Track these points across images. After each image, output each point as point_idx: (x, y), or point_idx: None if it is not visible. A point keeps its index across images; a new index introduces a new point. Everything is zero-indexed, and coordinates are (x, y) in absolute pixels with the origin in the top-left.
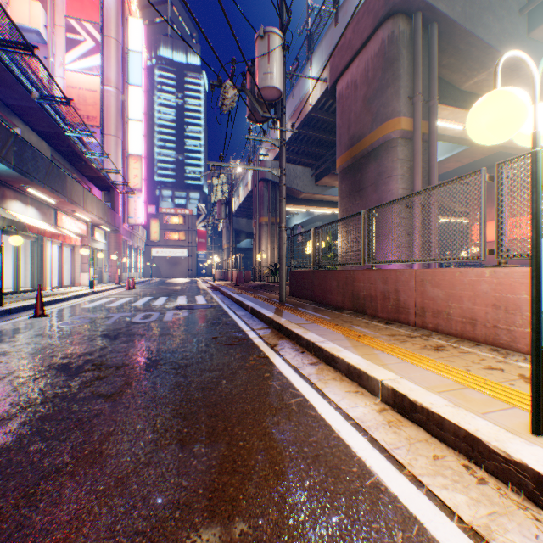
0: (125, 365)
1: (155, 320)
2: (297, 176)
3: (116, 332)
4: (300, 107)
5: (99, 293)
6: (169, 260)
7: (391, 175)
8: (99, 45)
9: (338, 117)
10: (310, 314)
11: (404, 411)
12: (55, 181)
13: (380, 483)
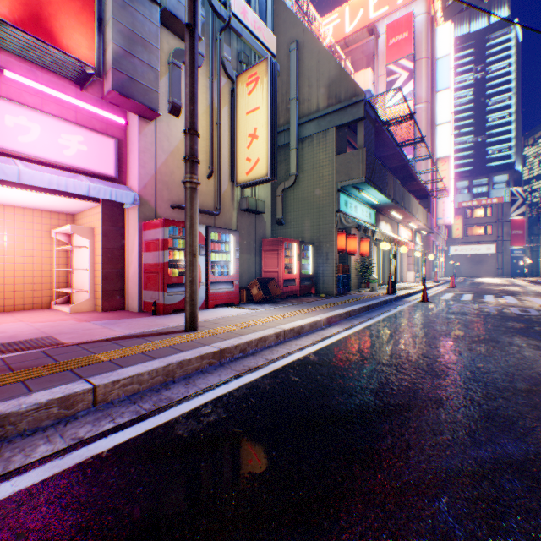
0: None
1: (540, 314)
2: None
3: (516, 318)
4: None
5: (429, 288)
6: (468, 258)
7: None
8: (411, 73)
9: None
10: None
11: None
12: (405, 202)
13: None
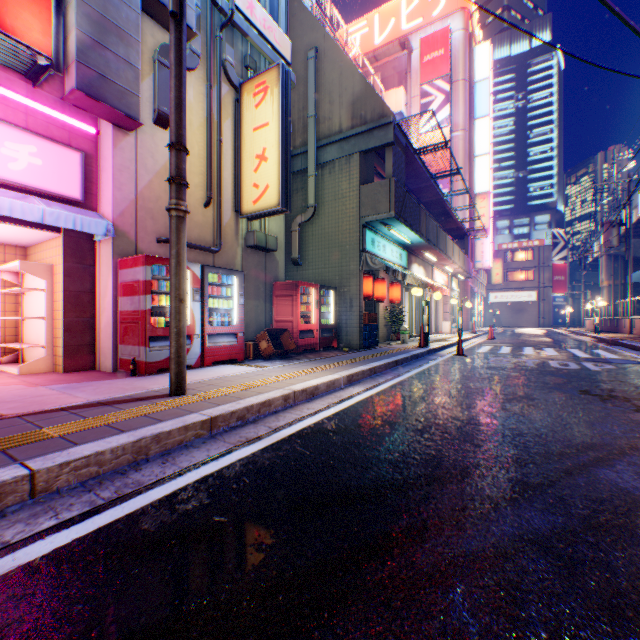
0: (612, 395)
1: (579, 368)
2: None
3: (554, 373)
4: None
5: (466, 340)
6: (509, 307)
7: None
8: (447, 96)
9: None
10: None
11: None
12: (439, 242)
13: None
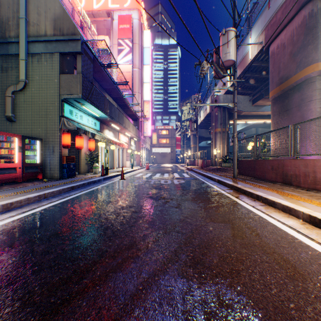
0: (173, 198)
1: (171, 183)
2: (239, 102)
3: (158, 187)
4: (242, 61)
5: (135, 170)
6: (160, 154)
7: (311, 99)
8: (131, 49)
9: (270, 66)
10: (254, 184)
11: (315, 224)
12: (120, 119)
13: (301, 241)
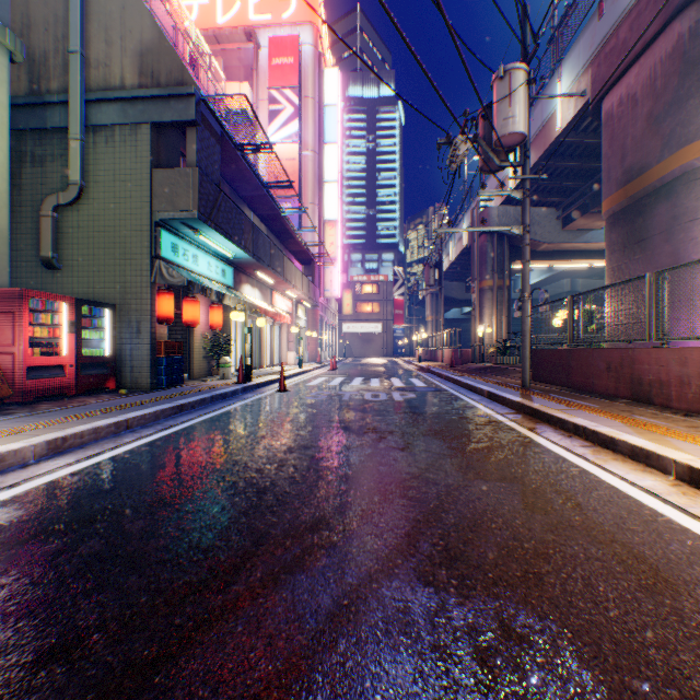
0: (393, 431)
1: (387, 399)
2: (534, 222)
3: (360, 407)
4: (542, 133)
5: (308, 372)
6: (360, 337)
7: (694, 217)
8: (297, 109)
9: (604, 145)
10: (569, 401)
11: None
12: (276, 262)
13: (671, 520)
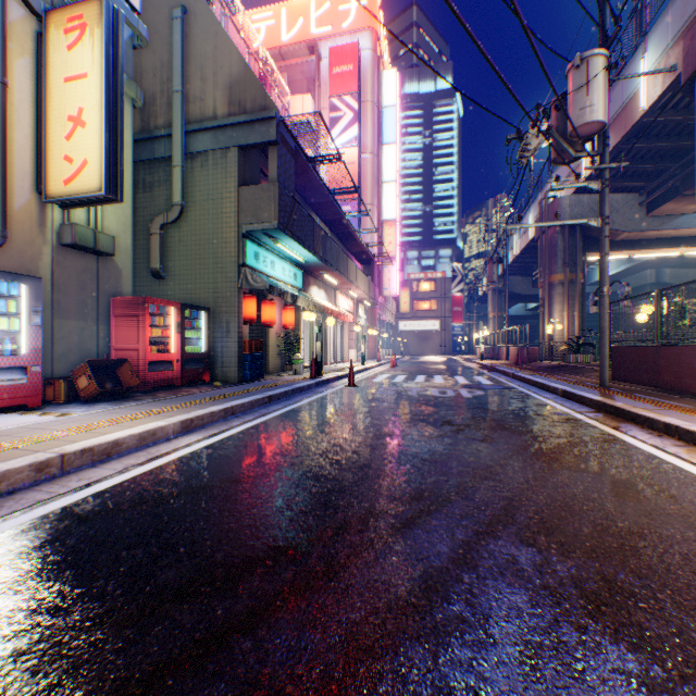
0: (469, 424)
1: (455, 395)
2: (611, 210)
3: (430, 402)
4: (622, 114)
5: (369, 369)
6: (417, 335)
7: None
8: (356, 114)
9: None
10: (657, 401)
11: None
12: (340, 264)
13: None
